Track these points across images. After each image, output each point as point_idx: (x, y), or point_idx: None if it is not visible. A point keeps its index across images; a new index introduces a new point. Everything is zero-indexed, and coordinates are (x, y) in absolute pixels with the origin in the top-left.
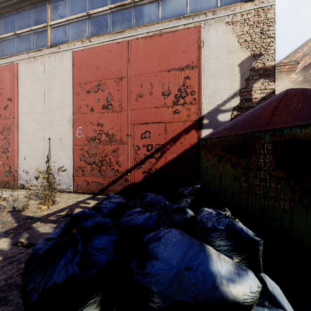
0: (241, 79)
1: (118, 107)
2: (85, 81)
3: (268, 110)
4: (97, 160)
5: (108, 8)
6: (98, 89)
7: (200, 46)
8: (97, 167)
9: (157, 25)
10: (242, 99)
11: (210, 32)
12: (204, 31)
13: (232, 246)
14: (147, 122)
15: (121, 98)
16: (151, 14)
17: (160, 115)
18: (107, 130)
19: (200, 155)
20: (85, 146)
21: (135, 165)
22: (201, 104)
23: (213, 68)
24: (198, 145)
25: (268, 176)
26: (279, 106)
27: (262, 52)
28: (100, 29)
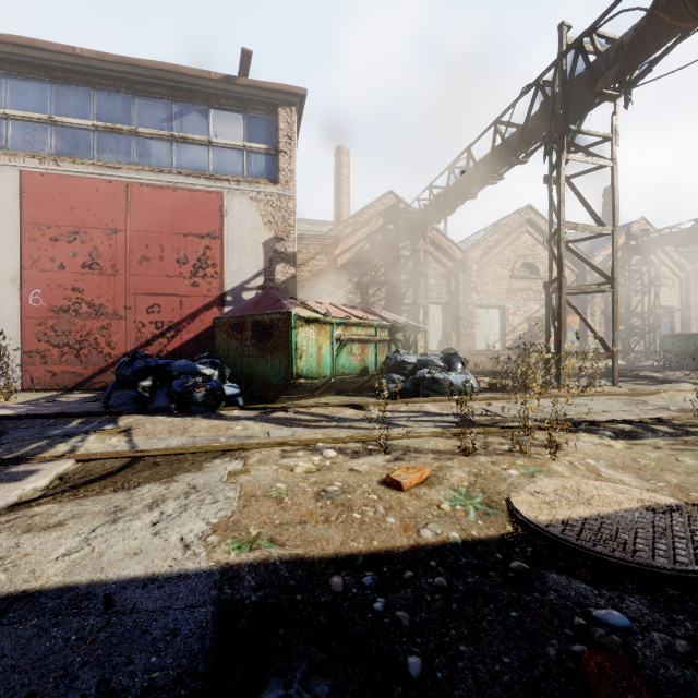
0: (266, 259)
1: (111, 269)
2: (49, 223)
3: (255, 301)
4: (72, 340)
5: (91, 124)
6: (74, 239)
7: (223, 215)
8: (73, 351)
9: (170, 175)
10: (267, 280)
11: (234, 202)
12: (228, 199)
13: (212, 367)
14: (157, 293)
15: (115, 257)
16: (162, 156)
17: (174, 287)
18: (91, 299)
19: (215, 332)
20: (49, 319)
21: (138, 347)
22: (225, 279)
23: (238, 242)
24: (214, 323)
25: (250, 344)
26: (260, 300)
27: (284, 237)
28: (76, 150)
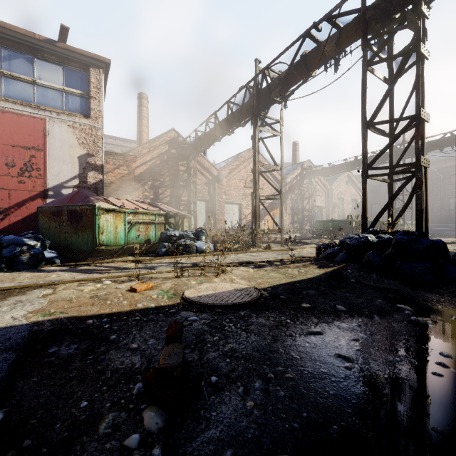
0: (80, 168)
1: None
2: None
3: (70, 197)
4: None
5: None
6: None
7: (46, 135)
8: None
9: None
10: (81, 181)
11: (55, 127)
12: (50, 124)
13: (35, 240)
14: None
15: None
16: None
17: (3, 183)
18: None
19: (39, 216)
20: None
21: None
22: (47, 179)
23: (58, 155)
24: (38, 210)
25: (66, 224)
26: (74, 196)
27: (94, 154)
28: None
